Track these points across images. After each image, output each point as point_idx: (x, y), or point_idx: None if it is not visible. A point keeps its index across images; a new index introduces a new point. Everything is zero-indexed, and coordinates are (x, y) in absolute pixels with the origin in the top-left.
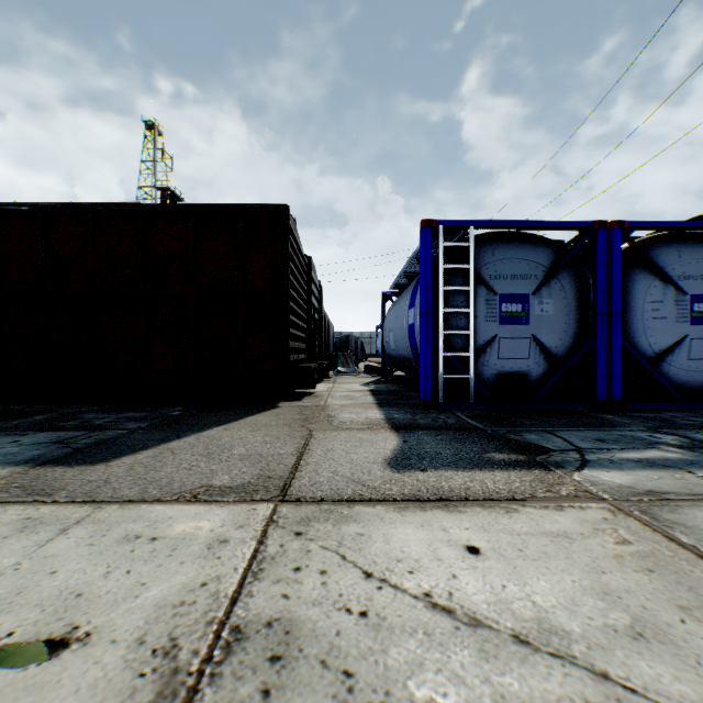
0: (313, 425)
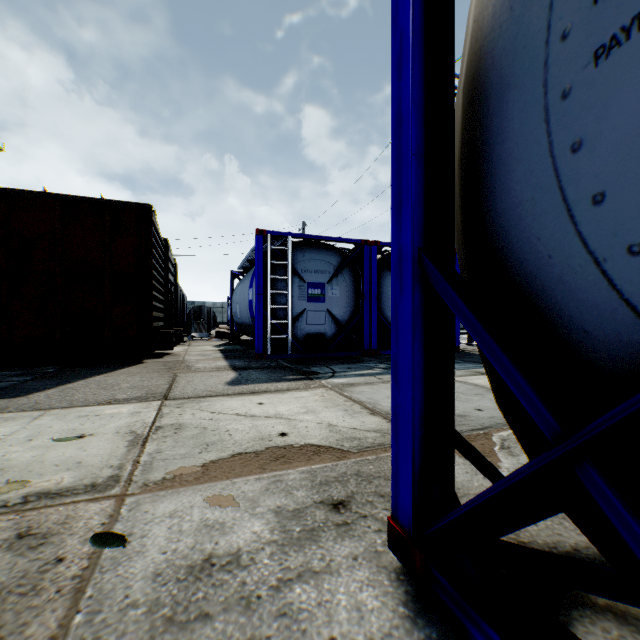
0: (177, 371)
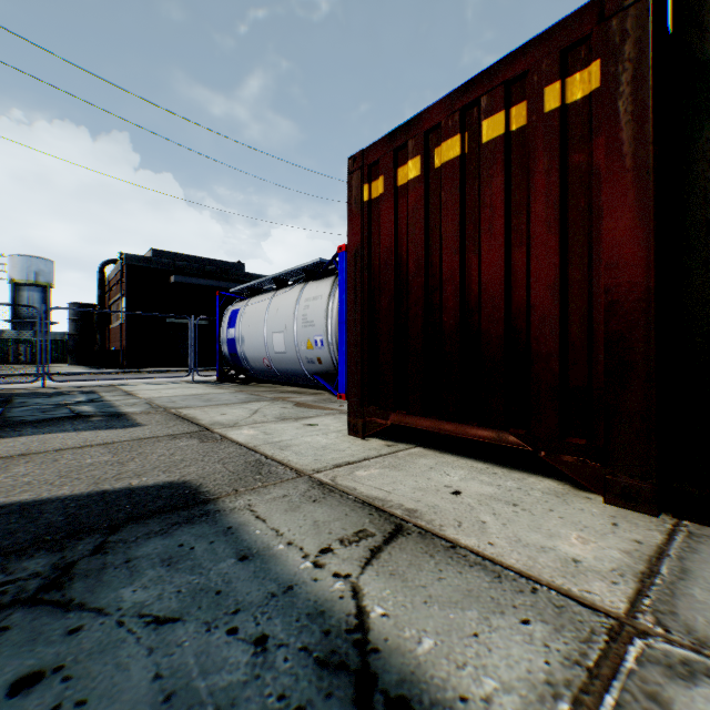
0: None
